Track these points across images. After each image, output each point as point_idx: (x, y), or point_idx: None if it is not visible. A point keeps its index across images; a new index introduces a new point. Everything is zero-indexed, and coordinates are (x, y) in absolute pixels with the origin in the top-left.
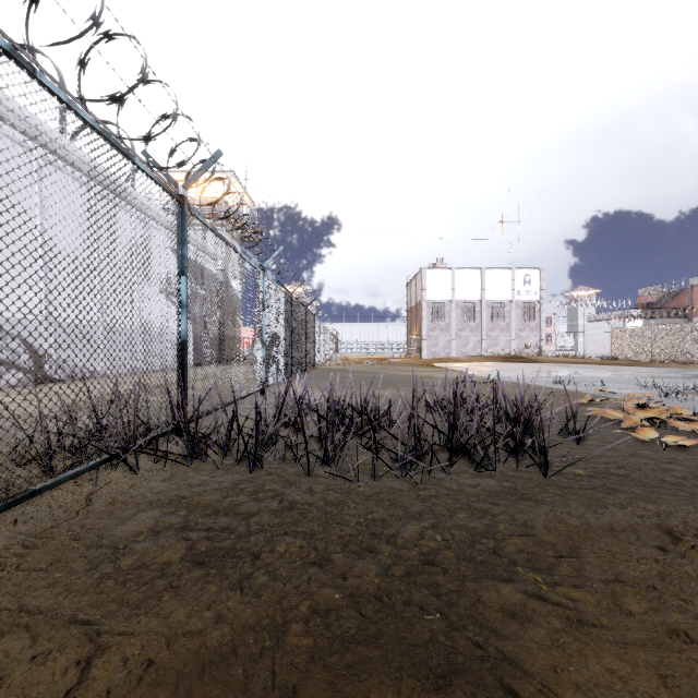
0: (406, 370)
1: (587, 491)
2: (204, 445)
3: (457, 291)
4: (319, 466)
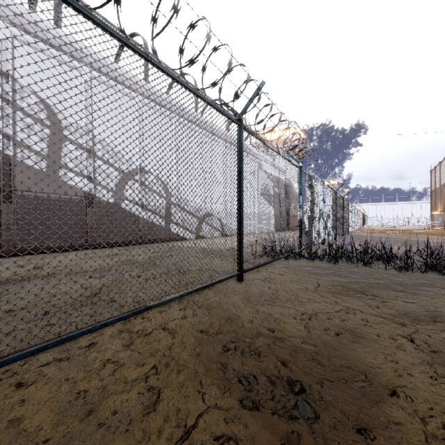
0: (424, 237)
1: None
2: (314, 255)
3: None
4: (361, 266)
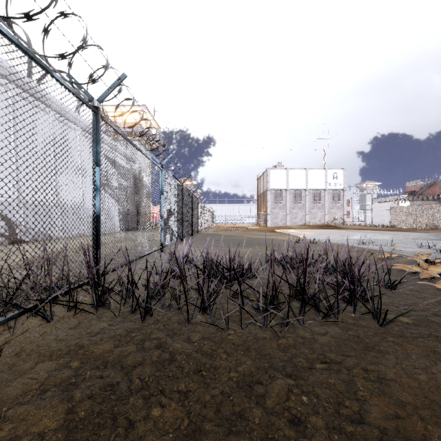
0: (258, 234)
1: (418, 339)
2: (108, 296)
3: (290, 183)
4: (197, 313)
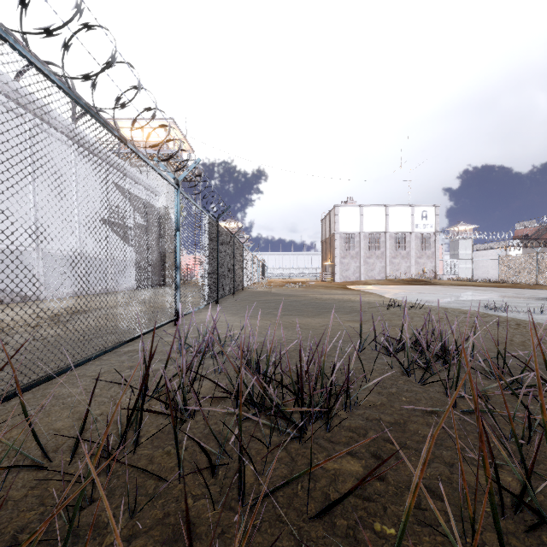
0: (326, 292)
1: None
2: None
3: (365, 225)
4: None
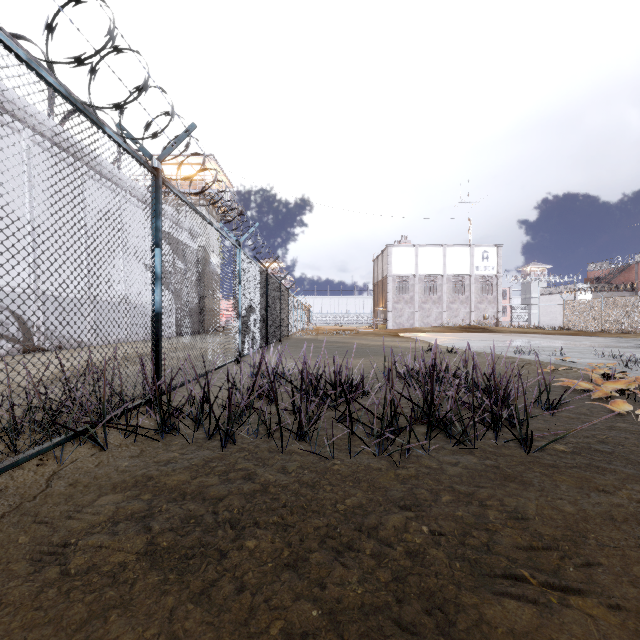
0: (374, 340)
1: (573, 470)
2: (176, 419)
3: (420, 267)
4: (292, 440)
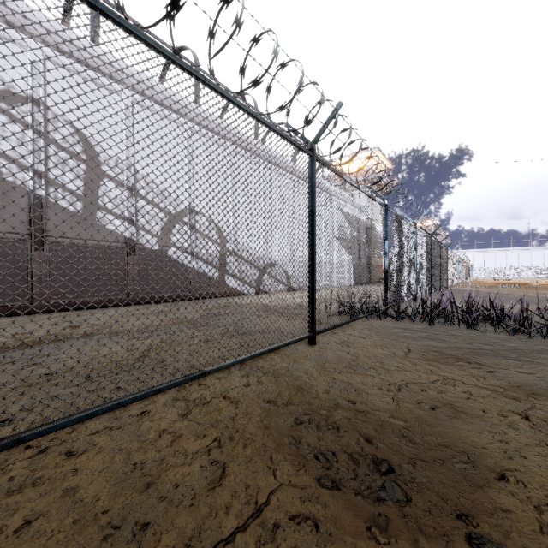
0: (547, 293)
1: None
2: (403, 314)
3: None
4: (463, 328)
